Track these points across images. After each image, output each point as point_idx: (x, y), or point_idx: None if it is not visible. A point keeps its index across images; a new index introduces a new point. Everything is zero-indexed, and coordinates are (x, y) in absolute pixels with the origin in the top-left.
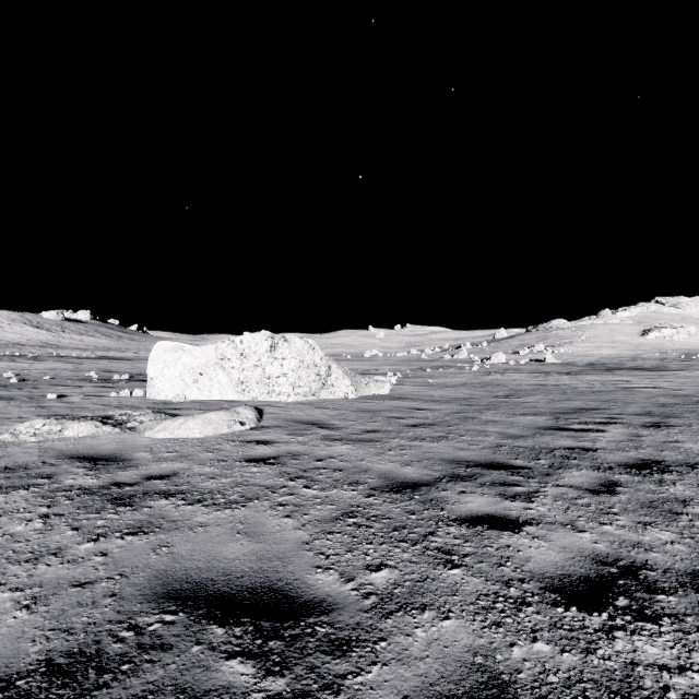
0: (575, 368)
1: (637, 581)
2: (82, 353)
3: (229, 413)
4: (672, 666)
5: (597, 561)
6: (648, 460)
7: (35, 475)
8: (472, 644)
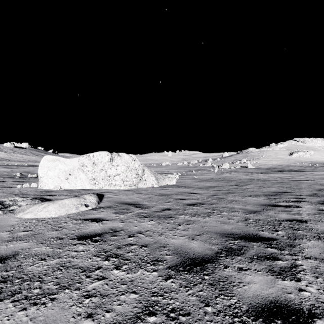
0: (263, 170)
1: None
2: (21, 163)
3: (79, 199)
4: None
5: None
6: None
7: None
8: None
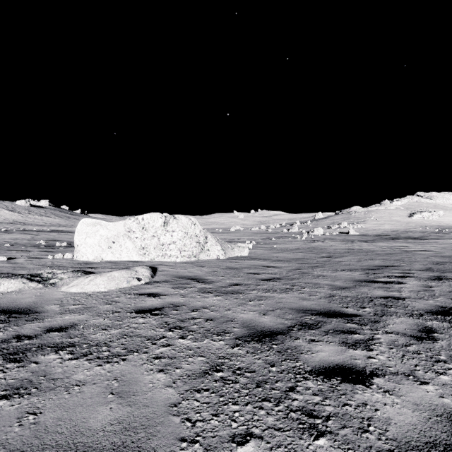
0: (369, 238)
1: None
2: (40, 228)
3: (129, 271)
4: None
5: None
6: (445, 307)
7: None
8: None
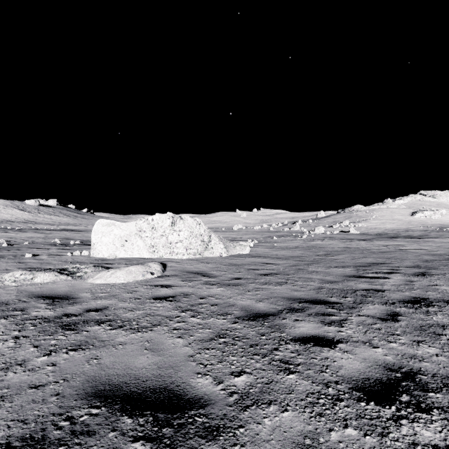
0: (368, 236)
1: (414, 383)
2: (51, 227)
3: (144, 266)
4: (441, 446)
5: (387, 369)
6: (418, 297)
7: (12, 309)
8: (303, 430)
